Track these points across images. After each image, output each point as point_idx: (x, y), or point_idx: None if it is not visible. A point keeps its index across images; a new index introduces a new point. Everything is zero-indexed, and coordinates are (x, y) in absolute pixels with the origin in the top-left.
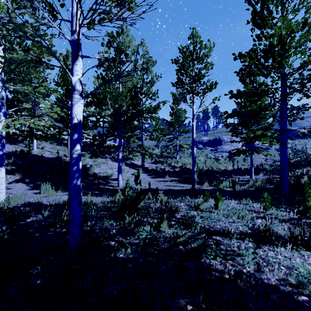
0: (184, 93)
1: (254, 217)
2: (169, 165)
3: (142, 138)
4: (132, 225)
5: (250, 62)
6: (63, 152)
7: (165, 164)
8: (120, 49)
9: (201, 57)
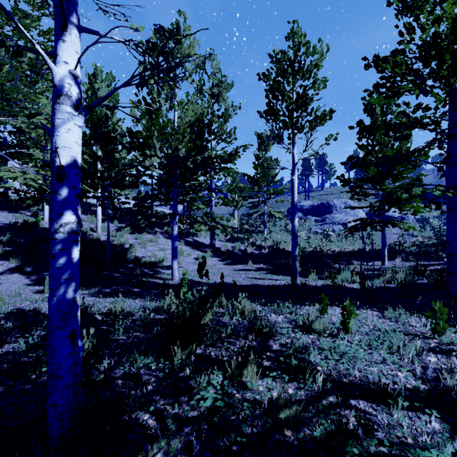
0: (279, 127)
1: (421, 350)
2: (252, 244)
3: (210, 203)
4: (187, 369)
5: (393, 72)
6: (90, 225)
7: (246, 242)
8: (164, 28)
9: (308, 68)
